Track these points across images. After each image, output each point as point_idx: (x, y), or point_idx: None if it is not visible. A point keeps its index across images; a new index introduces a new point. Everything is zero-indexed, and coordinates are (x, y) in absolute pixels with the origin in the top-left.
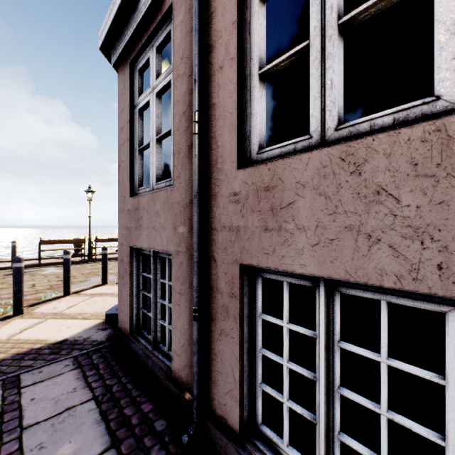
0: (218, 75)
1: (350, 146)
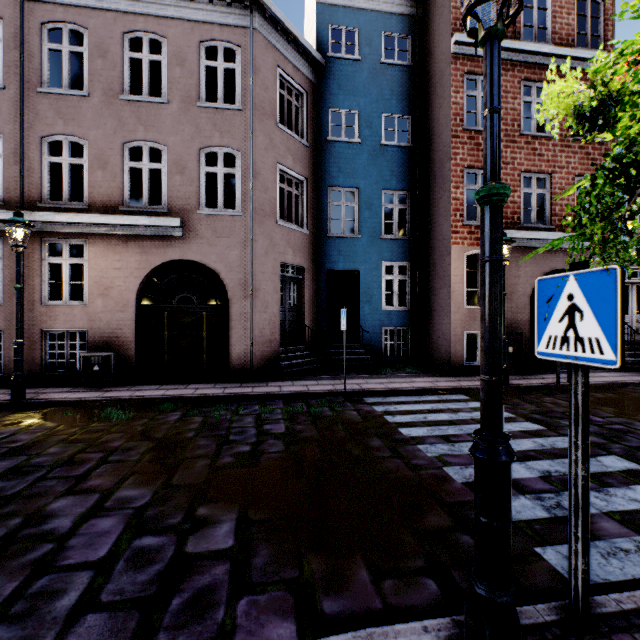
0: (33, 277)
1: (71, 306)
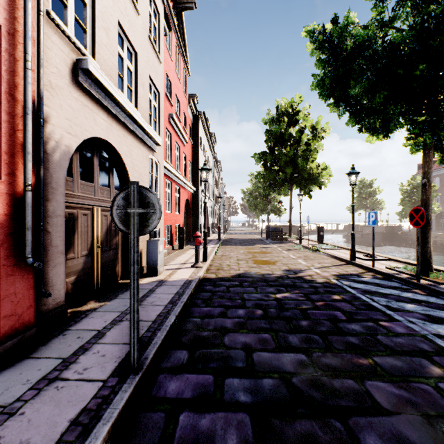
0: None
1: None
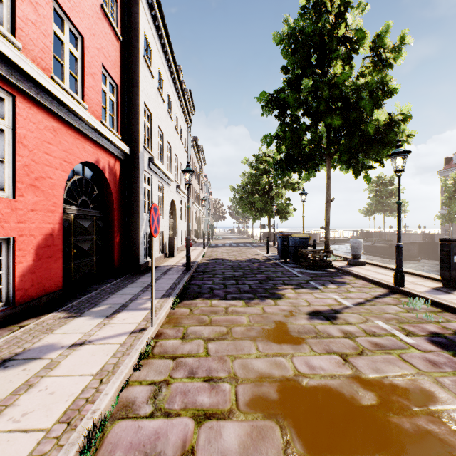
0: None
1: None
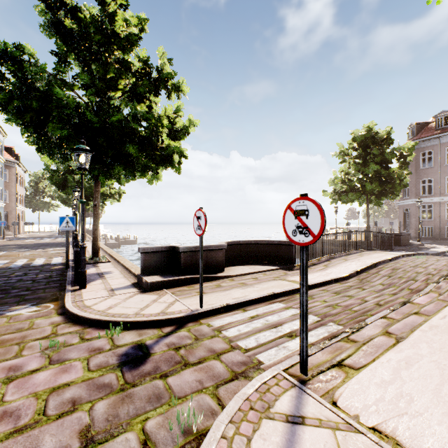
0: (442, 213)
1: None
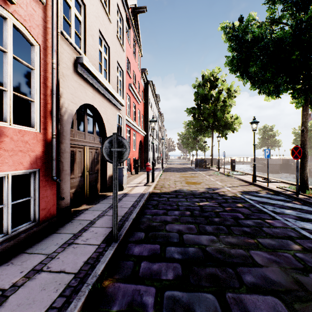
0: None
1: None
